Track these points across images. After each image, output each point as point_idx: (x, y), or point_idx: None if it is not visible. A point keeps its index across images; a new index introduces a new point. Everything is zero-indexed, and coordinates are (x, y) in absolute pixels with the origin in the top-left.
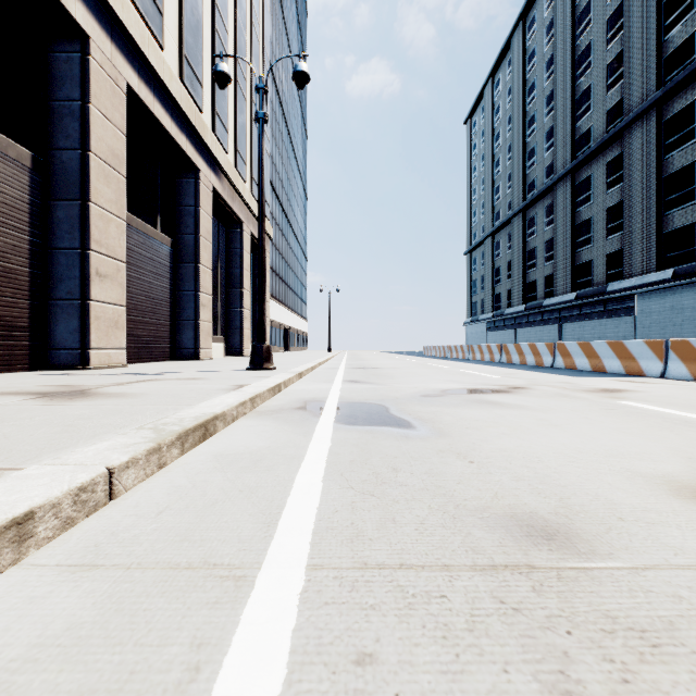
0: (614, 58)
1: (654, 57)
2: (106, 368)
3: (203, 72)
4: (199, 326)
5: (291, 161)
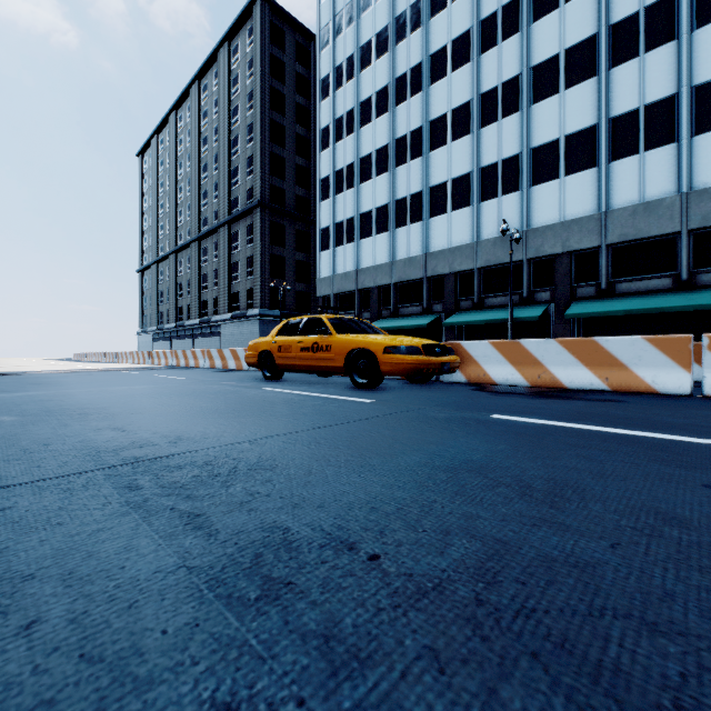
0: (216, 182)
1: (227, 197)
2: None
3: None
4: None
5: None
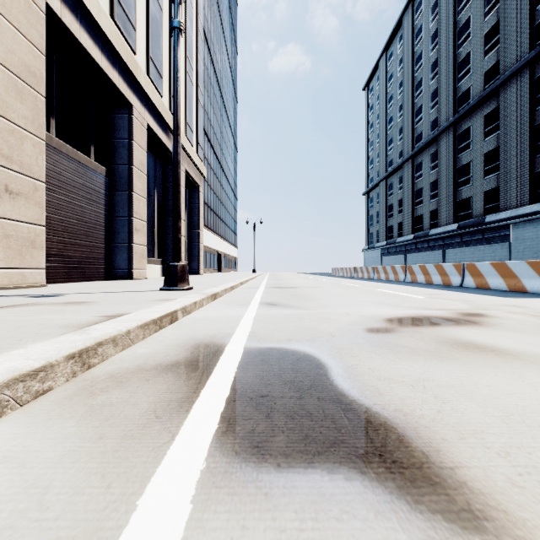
0: (491, 28)
1: (527, 23)
2: (18, 288)
3: (137, 18)
4: (132, 249)
5: (224, 119)
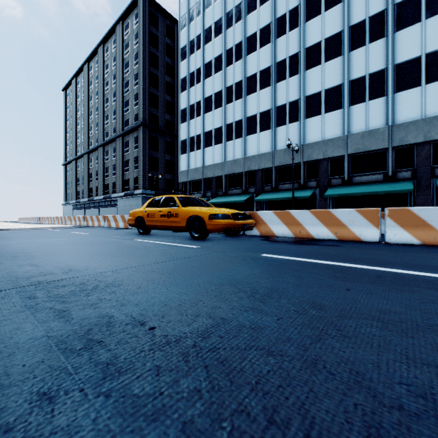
0: (114, 109)
1: (121, 119)
2: None
3: None
4: None
5: None
